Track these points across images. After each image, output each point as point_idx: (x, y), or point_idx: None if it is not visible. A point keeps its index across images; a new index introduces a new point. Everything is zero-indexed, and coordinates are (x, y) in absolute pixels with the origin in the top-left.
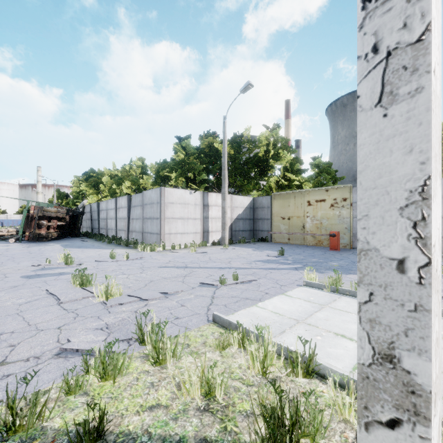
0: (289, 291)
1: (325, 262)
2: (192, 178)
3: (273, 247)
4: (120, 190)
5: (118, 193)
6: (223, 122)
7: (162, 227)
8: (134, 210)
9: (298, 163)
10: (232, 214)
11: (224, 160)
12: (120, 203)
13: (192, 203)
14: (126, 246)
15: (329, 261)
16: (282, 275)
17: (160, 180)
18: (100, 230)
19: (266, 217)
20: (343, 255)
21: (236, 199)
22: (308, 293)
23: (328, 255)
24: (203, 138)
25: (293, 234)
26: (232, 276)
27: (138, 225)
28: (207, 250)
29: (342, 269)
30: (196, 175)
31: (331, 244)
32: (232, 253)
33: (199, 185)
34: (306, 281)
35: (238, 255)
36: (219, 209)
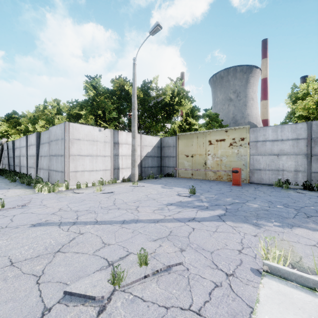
0: (257, 307)
1: (244, 204)
2: (102, 116)
3: (180, 183)
4: (34, 128)
5: (31, 131)
6: (133, 64)
7: (66, 164)
8: (42, 147)
9: (197, 110)
10: (142, 152)
11: (134, 100)
12: (30, 140)
13: (101, 140)
14: (27, 185)
15: (246, 201)
16: (211, 235)
17: (74, 120)
18: (14, 167)
19: (172, 154)
20: (250, 191)
21: (145, 138)
22: (301, 315)
23: (237, 192)
24: (114, 81)
25: (198, 170)
26: (138, 259)
27: (45, 163)
28: (115, 188)
29: (273, 216)
30: (106, 113)
31: (234, 180)
32: (141, 192)
33: (109, 123)
34: (271, 265)
35: (147, 195)
36: (129, 147)
